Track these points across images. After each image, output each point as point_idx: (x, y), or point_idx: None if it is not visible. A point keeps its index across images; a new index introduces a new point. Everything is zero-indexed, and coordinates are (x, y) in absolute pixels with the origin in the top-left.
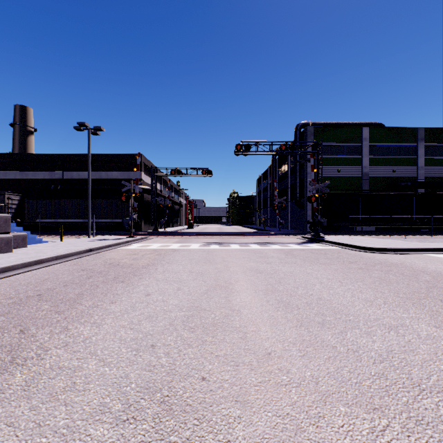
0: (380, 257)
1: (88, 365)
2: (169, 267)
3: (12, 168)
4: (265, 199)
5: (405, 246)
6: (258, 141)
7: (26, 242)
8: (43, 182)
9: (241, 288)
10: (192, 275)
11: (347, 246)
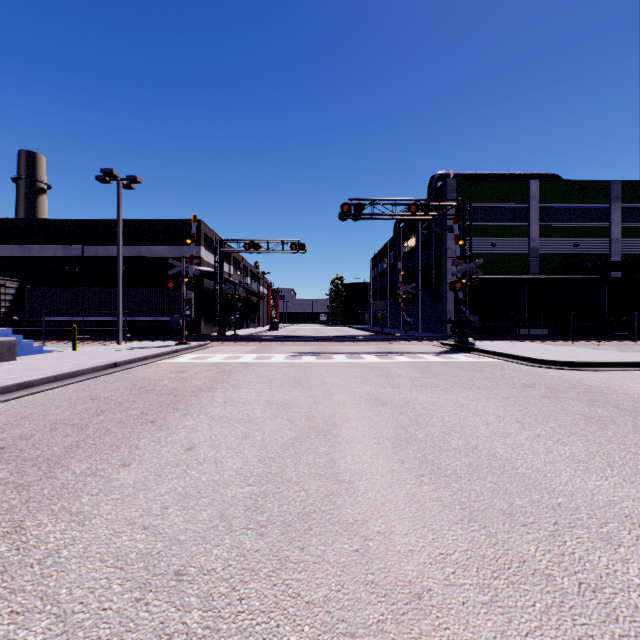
0: (569, 376)
1: (29, 633)
2: (235, 394)
3: (8, 241)
4: (383, 288)
5: (603, 358)
6: (375, 199)
7: (15, 352)
8: (53, 261)
9: (352, 434)
10: (270, 408)
11: (513, 357)
